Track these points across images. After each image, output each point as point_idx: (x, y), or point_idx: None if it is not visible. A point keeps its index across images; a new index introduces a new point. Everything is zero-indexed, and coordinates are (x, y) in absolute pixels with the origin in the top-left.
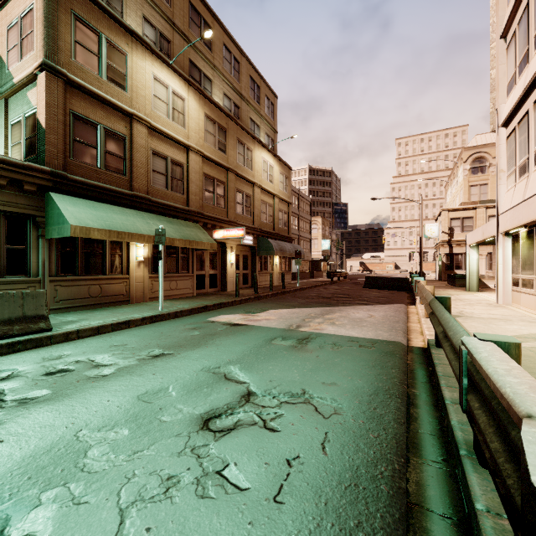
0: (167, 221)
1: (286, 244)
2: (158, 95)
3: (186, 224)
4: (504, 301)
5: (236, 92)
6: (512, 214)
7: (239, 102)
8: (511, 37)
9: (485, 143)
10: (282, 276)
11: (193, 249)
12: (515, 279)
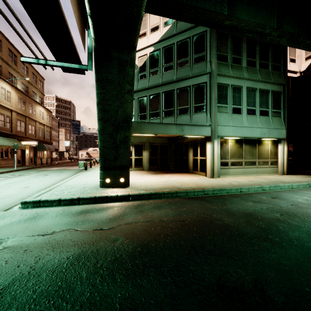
0: (7, 139)
1: (51, 146)
2: (2, 92)
3: (13, 140)
4: None
5: (27, 81)
6: None
7: (28, 85)
8: None
9: None
10: (51, 159)
11: (14, 149)
12: None
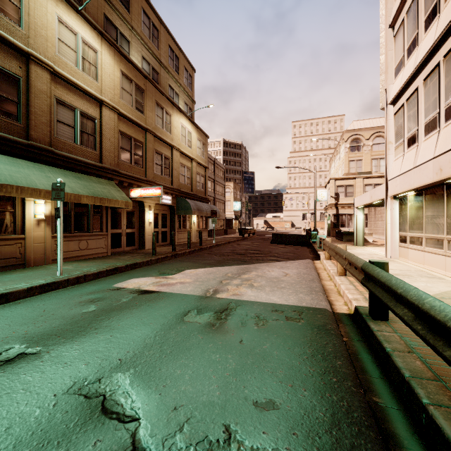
0: (75, 176)
1: (203, 205)
2: (64, 39)
3: (98, 180)
4: (393, 256)
5: (155, 58)
6: (403, 180)
7: (159, 68)
8: (399, 25)
9: (360, 128)
10: (199, 234)
11: (108, 208)
12: (402, 236)
